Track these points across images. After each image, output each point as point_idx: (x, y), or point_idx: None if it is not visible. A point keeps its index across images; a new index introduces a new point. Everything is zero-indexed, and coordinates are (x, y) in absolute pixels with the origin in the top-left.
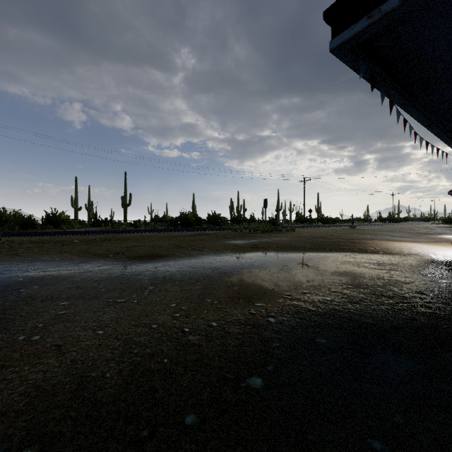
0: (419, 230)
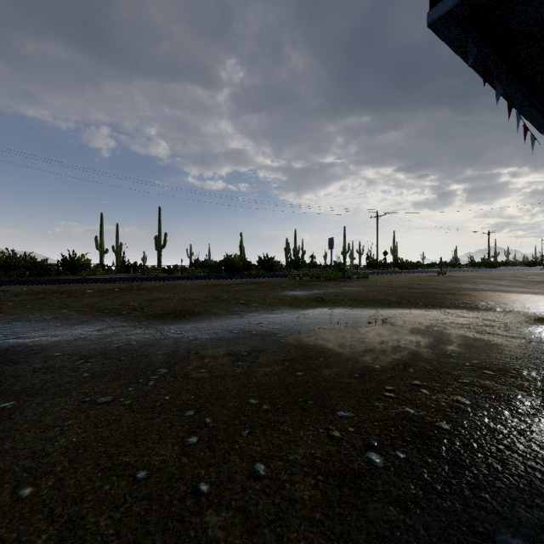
0: (529, 277)
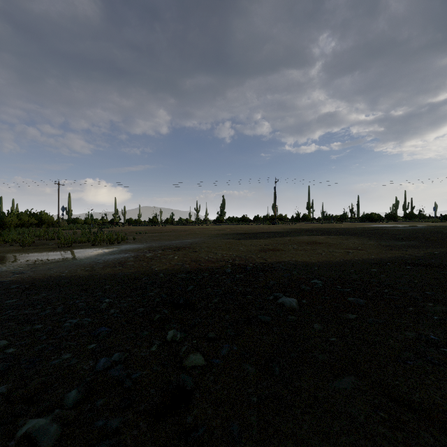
0: None
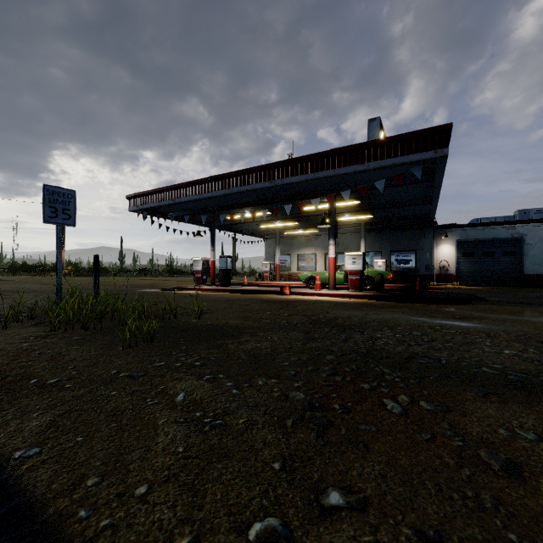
0: None
